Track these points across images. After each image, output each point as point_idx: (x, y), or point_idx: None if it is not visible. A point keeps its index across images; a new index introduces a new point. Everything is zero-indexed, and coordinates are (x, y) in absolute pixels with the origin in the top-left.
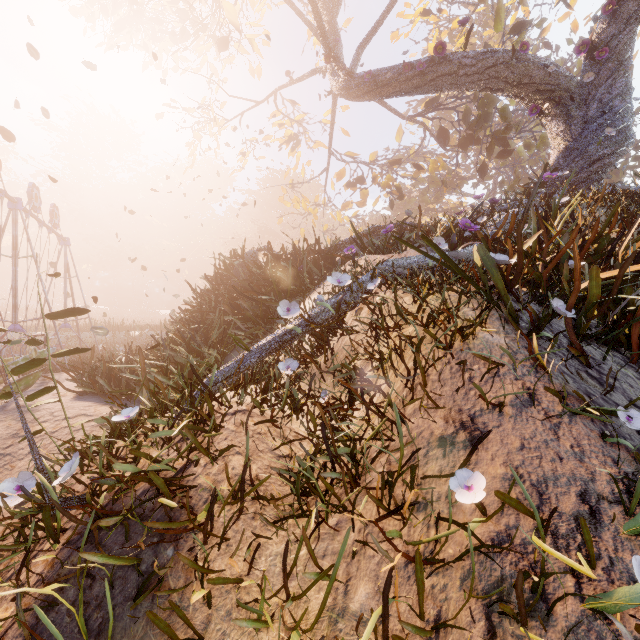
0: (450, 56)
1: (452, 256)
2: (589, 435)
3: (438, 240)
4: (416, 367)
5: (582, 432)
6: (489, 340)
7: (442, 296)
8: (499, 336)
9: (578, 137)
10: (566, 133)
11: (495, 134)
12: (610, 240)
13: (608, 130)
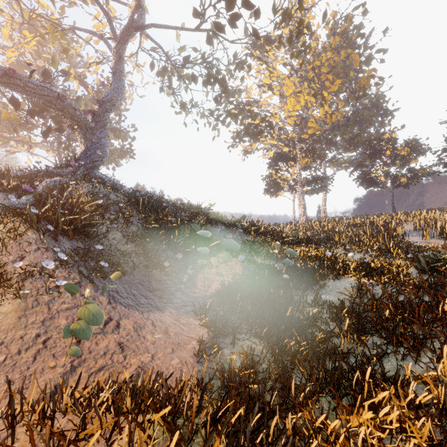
0: (20, 76)
1: (18, 207)
2: (51, 254)
3: (11, 196)
4: (4, 245)
5: (49, 254)
6: (30, 237)
7: (13, 224)
8: (33, 235)
9: (89, 148)
10: (85, 143)
11: (54, 117)
12: (82, 203)
13: (99, 151)
